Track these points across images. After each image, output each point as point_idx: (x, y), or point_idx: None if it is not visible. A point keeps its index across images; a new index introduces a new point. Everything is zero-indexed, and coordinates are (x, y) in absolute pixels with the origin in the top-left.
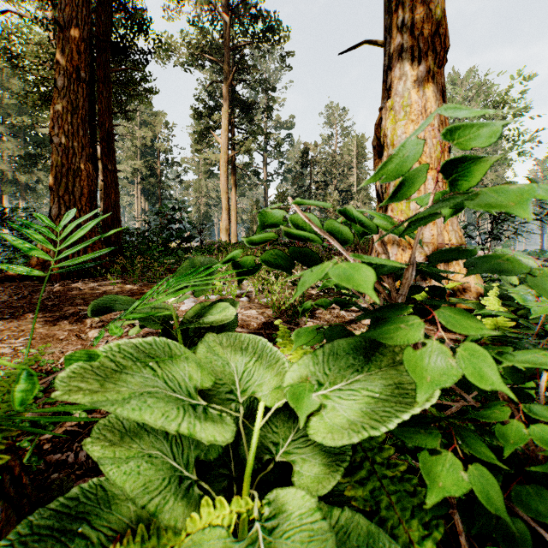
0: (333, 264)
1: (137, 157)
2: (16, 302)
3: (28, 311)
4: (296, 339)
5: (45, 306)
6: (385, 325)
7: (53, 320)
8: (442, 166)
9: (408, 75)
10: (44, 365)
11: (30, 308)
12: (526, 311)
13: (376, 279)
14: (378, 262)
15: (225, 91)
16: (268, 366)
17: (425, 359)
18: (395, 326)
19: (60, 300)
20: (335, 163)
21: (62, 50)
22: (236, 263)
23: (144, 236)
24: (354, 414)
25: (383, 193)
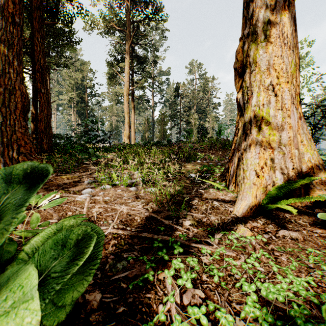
0: None
1: (73, 91)
2: None
3: None
4: None
5: None
6: None
7: None
8: None
9: (268, 5)
10: None
11: None
12: None
13: None
14: None
15: (127, 48)
16: None
17: None
18: None
19: None
20: (195, 96)
21: (1, 1)
22: None
23: (70, 139)
24: None
25: (244, 103)
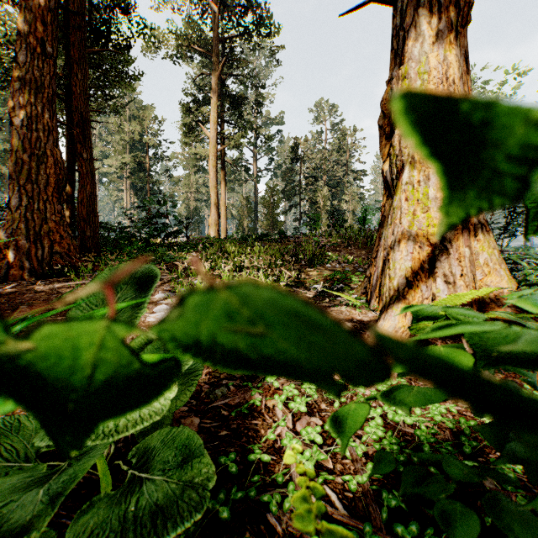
0: None
1: (126, 152)
2: None
3: None
4: None
5: None
6: None
7: None
8: None
9: (426, 36)
10: None
11: None
12: None
13: None
14: None
15: (214, 83)
16: None
17: None
18: None
19: (2, 307)
20: (324, 159)
21: (24, 21)
22: (5, 365)
23: (125, 231)
24: None
25: (393, 179)
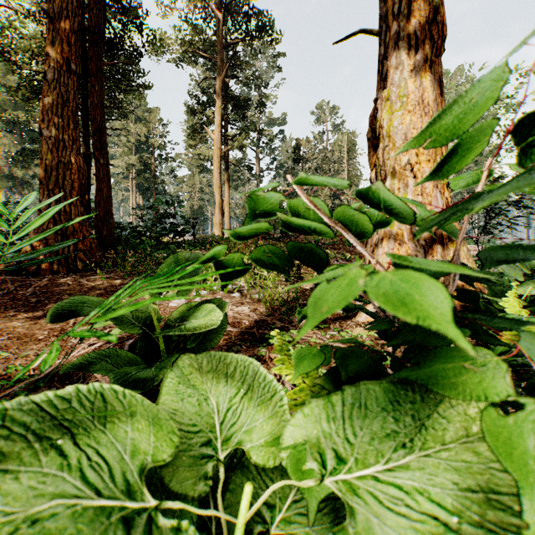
0: (354, 267)
1: (132, 153)
2: (0, 298)
3: (11, 308)
4: (297, 364)
5: (29, 302)
6: (436, 361)
7: (35, 318)
8: (514, 124)
9: (405, 64)
10: (12, 372)
11: (13, 305)
12: (533, 309)
13: (452, 301)
14: (439, 268)
15: (218, 87)
16: (260, 399)
17: (526, 433)
18: (454, 364)
19: (46, 295)
20: (326, 158)
21: (52, 42)
22: (220, 262)
23: (137, 230)
24: (404, 528)
25: None
